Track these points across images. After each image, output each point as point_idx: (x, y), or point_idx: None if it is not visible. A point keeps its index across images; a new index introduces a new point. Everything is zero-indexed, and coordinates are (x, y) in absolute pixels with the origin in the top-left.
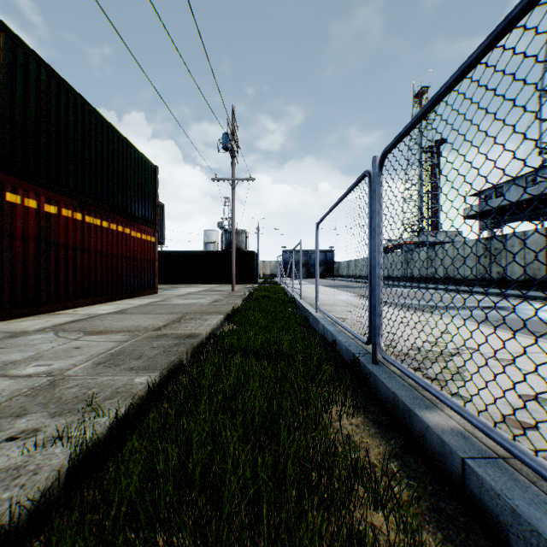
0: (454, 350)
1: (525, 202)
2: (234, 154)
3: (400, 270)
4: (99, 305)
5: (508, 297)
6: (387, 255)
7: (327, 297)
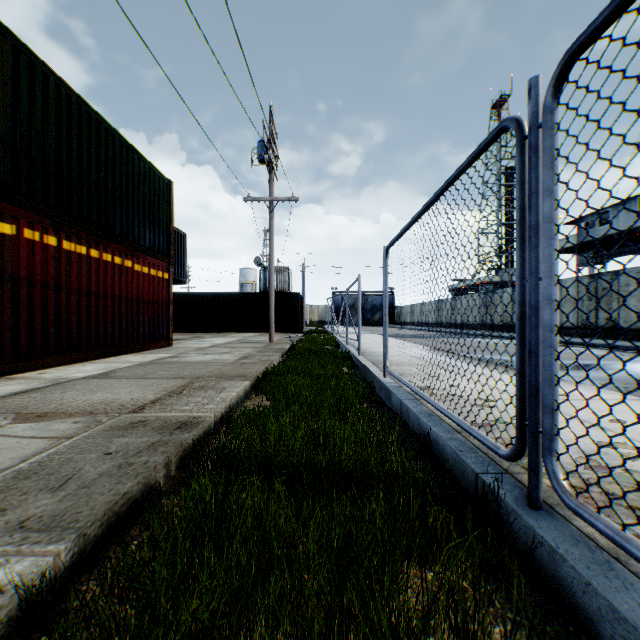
0: None
1: (639, 231)
2: (272, 167)
3: (477, 316)
4: (83, 364)
5: (628, 351)
6: (461, 298)
7: (394, 352)
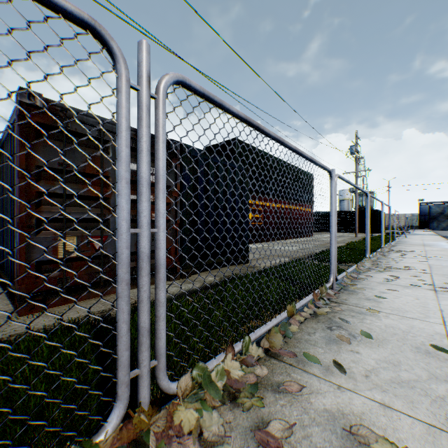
0: (417, 253)
1: None
2: (356, 157)
3: None
4: (294, 239)
5: None
6: None
7: (416, 242)
